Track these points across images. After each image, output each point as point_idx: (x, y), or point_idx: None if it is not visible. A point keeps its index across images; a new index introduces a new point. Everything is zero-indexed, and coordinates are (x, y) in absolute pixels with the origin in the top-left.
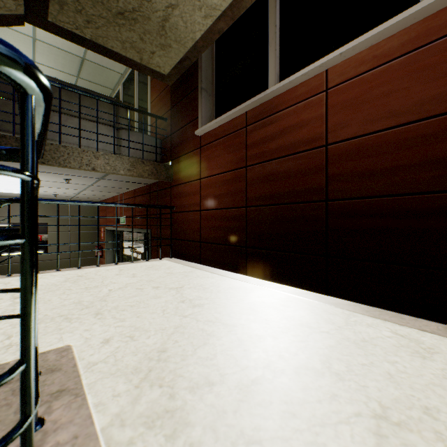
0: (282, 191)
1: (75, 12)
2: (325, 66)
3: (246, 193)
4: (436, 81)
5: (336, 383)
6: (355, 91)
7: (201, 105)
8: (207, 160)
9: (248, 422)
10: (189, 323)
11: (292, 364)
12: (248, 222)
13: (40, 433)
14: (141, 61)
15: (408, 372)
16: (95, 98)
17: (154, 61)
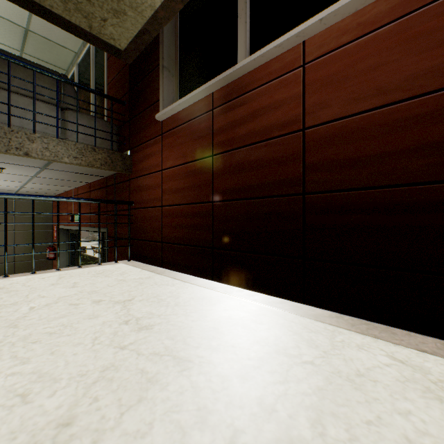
0: (253, 183)
1: None
2: (303, 35)
3: (213, 185)
4: (432, 51)
5: None
6: (337, 66)
7: (162, 85)
8: (169, 148)
9: None
10: (126, 360)
11: (270, 433)
12: (215, 219)
13: None
14: (90, 29)
15: (432, 433)
16: (31, 69)
17: (107, 31)
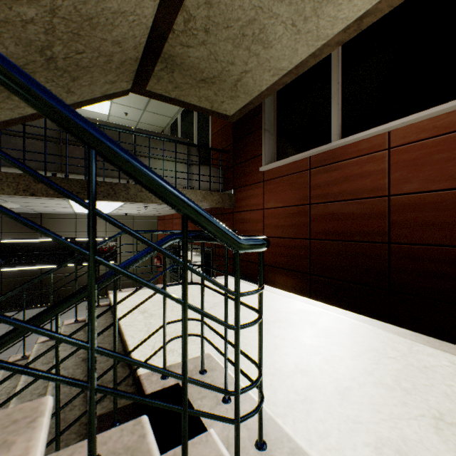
0: (345, 229)
1: (167, 83)
2: (388, 129)
3: (310, 227)
4: None
5: (405, 395)
6: (416, 154)
7: (264, 144)
8: (270, 193)
9: (350, 411)
10: (282, 342)
11: (371, 379)
12: (312, 252)
13: (233, 404)
14: (211, 108)
15: None
16: (174, 142)
17: (222, 107)
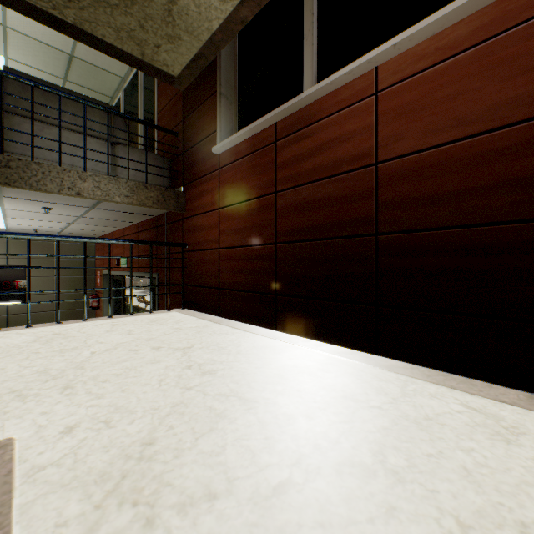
0: (321, 222)
1: None
2: (375, 61)
3: (276, 225)
4: (516, 79)
5: (394, 487)
6: (413, 94)
7: (220, 115)
8: (227, 184)
9: None
10: (193, 399)
11: (333, 458)
12: (279, 263)
13: None
14: (143, 56)
15: (491, 465)
16: (81, 103)
17: (160, 57)
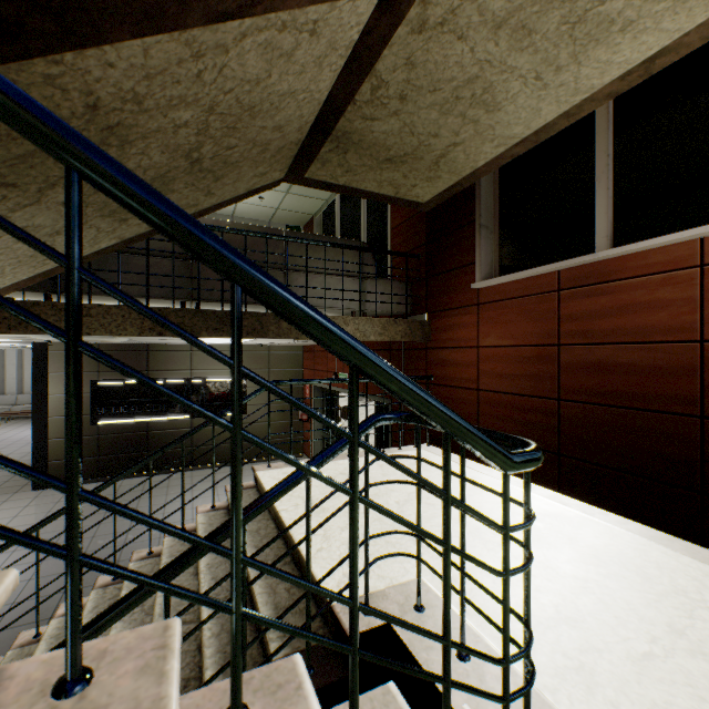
0: (622, 389)
1: (335, 167)
2: (700, 235)
3: (559, 380)
4: None
5: None
6: None
7: (479, 247)
8: (489, 323)
9: (656, 694)
10: None
11: (683, 644)
12: (562, 421)
13: (473, 663)
14: (396, 194)
15: None
16: (340, 248)
17: (413, 192)
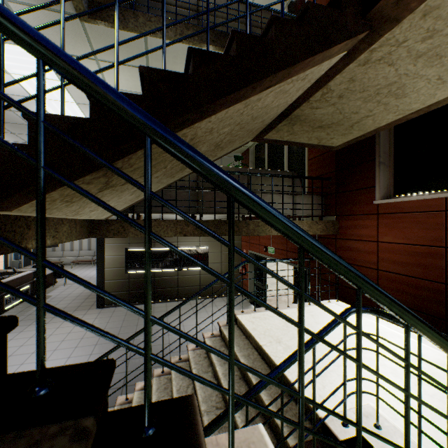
0: None
1: (284, 132)
2: None
3: (446, 271)
4: None
5: None
6: None
7: (379, 177)
8: (386, 227)
9: None
10: (442, 406)
11: None
12: None
13: None
14: (318, 143)
15: None
16: (281, 177)
17: (330, 141)
